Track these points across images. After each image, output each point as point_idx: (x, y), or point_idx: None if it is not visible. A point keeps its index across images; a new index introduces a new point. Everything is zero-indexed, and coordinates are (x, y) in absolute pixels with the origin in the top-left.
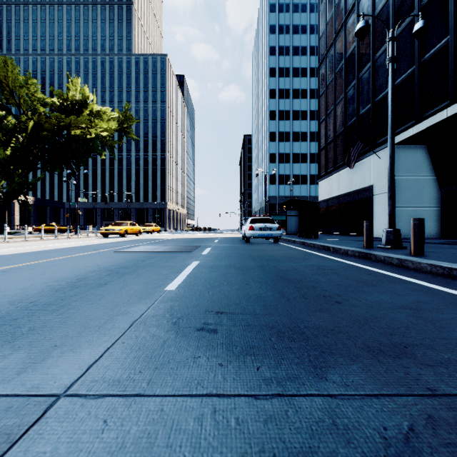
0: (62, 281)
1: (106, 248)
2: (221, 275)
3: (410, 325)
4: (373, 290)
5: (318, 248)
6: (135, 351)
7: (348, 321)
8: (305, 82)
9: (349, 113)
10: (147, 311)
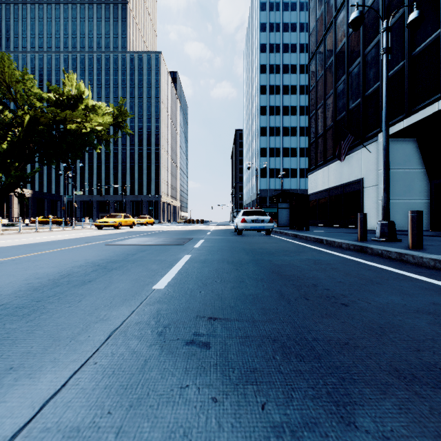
0: (44, 278)
1: (98, 241)
2: (214, 271)
3: (436, 337)
4: (379, 290)
5: (311, 240)
6: (107, 377)
7: (363, 331)
8: (295, 78)
9: (339, 108)
10: (130, 317)
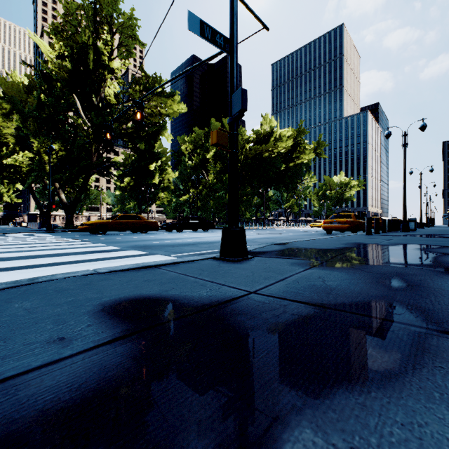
0: None
1: None
2: None
3: None
4: None
5: None
6: None
7: None
8: None
9: None
10: None
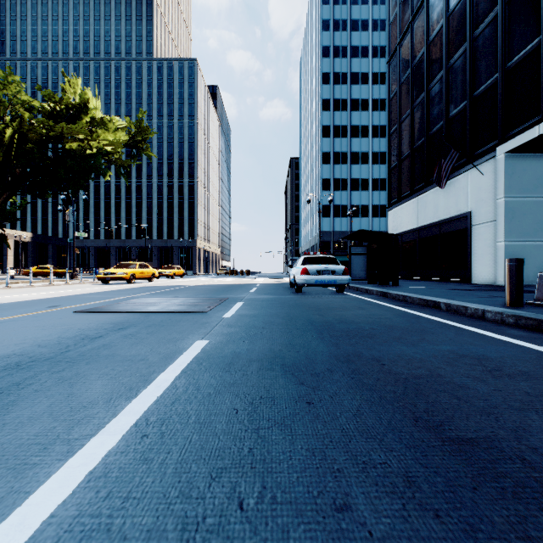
0: None
1: (74, 304)
2: (245, 417)
3: None
4: None
5: (414, 303)
6: None
7: None
8: (367, 90)
9: (433, 117)
10: None
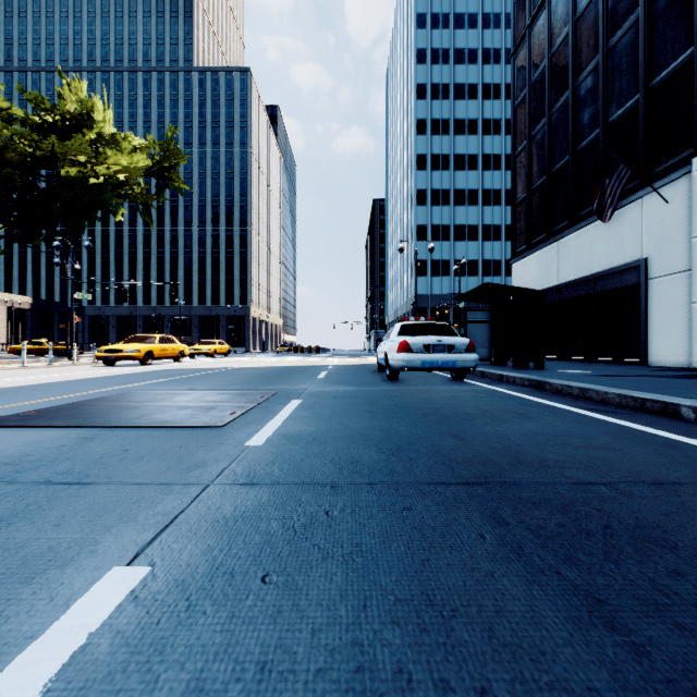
0: None
1: None
2: None
3: None
4: None
5: (609, 402)
6: None
7: None
8: (476, 108)
9: (583, 125)
10: None
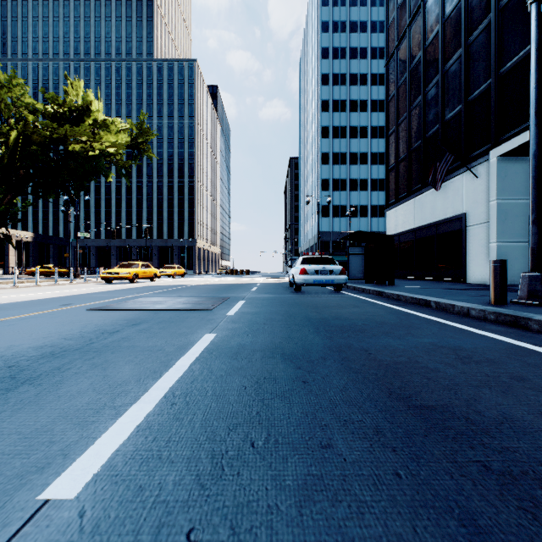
0: None
1: (84, 302)
2: (252, 391)
3: None
4: None
5: (407, 301)
6: None
7: None
8: (366, 91)
9: (430, 120)
10: None
